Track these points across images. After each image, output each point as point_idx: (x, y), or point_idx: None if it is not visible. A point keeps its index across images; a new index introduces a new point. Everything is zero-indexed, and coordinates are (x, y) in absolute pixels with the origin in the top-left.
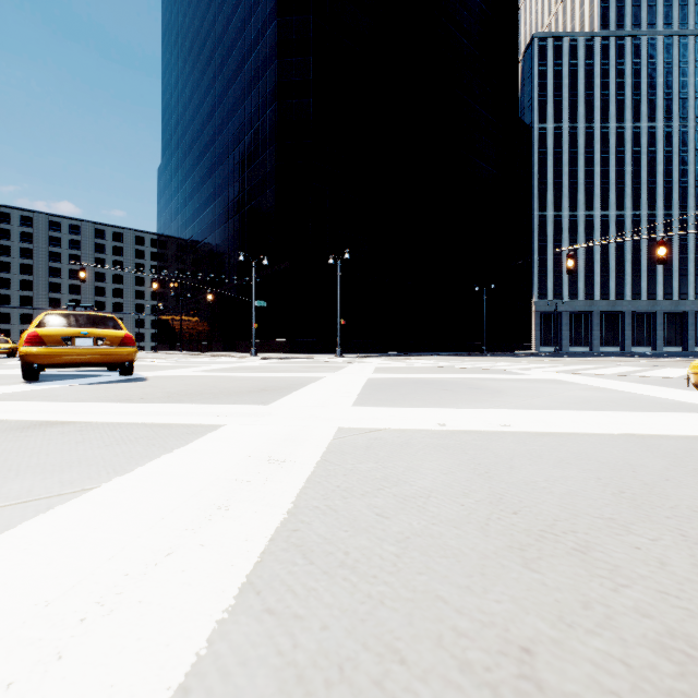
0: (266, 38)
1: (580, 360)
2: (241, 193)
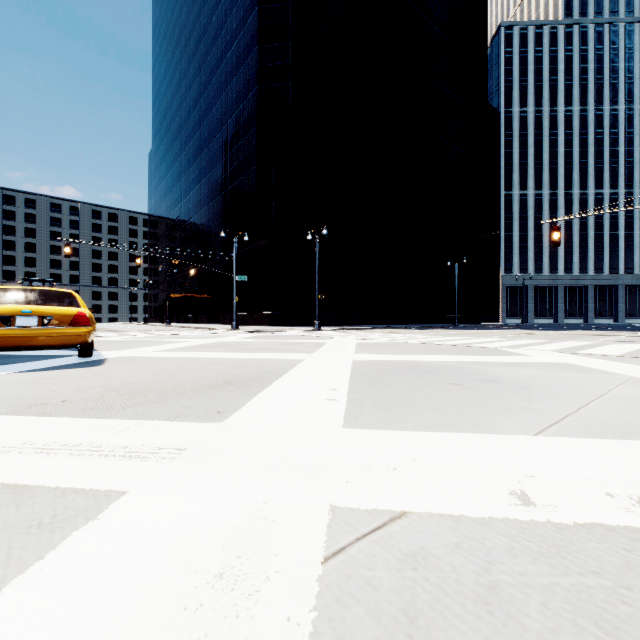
0: (248, 26)
1: (559, 334)
2: (224, 174)
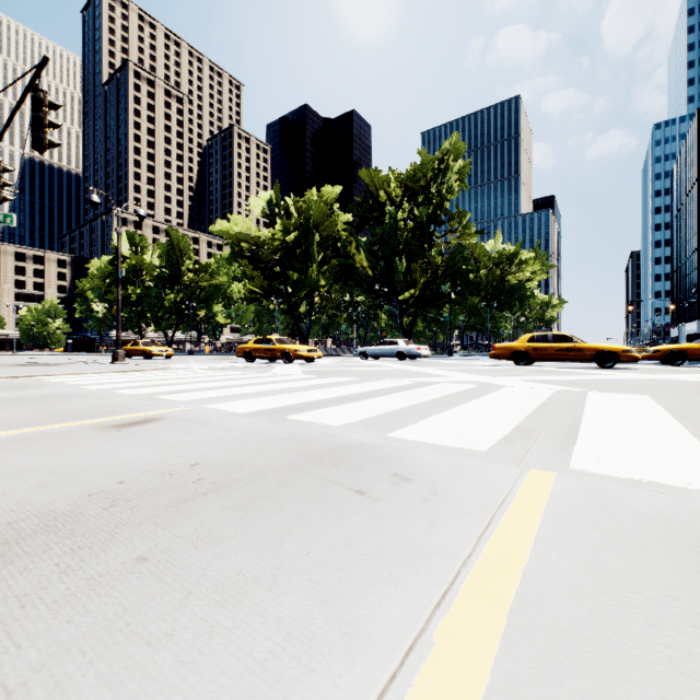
0: None
1: None
2: None
